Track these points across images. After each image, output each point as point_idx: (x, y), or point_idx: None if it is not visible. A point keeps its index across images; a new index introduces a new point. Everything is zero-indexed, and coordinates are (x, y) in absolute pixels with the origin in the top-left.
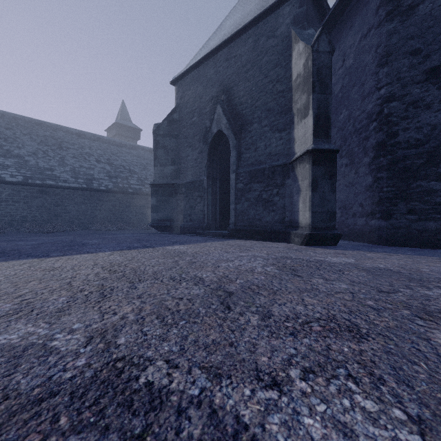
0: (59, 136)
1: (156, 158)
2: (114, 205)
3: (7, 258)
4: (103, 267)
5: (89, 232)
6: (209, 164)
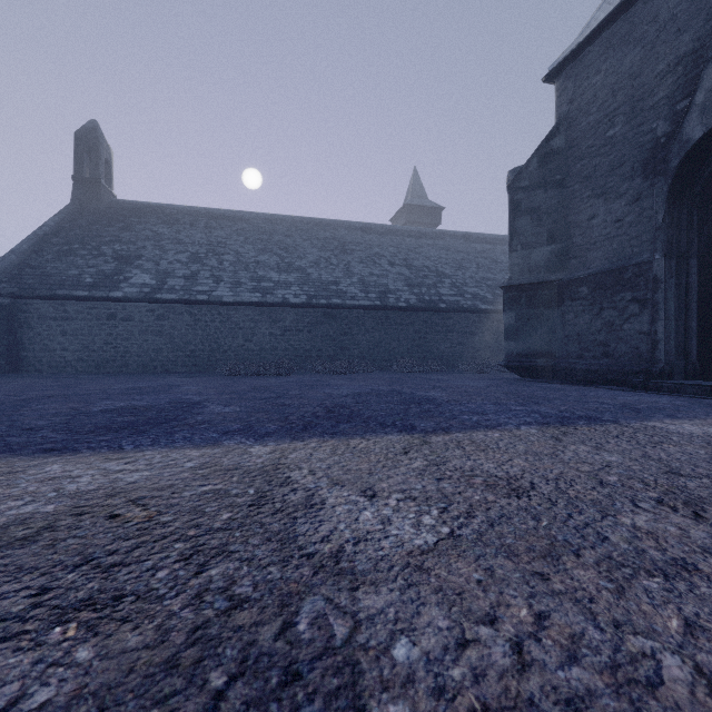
0: (341, 235)
1: (514, 234)
2: (417, 331)
3: (354, 428)
4: (656, 500)
5: (393, 375)
6: (670, 221)
